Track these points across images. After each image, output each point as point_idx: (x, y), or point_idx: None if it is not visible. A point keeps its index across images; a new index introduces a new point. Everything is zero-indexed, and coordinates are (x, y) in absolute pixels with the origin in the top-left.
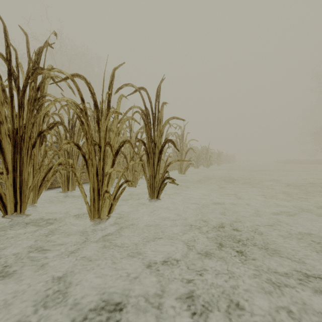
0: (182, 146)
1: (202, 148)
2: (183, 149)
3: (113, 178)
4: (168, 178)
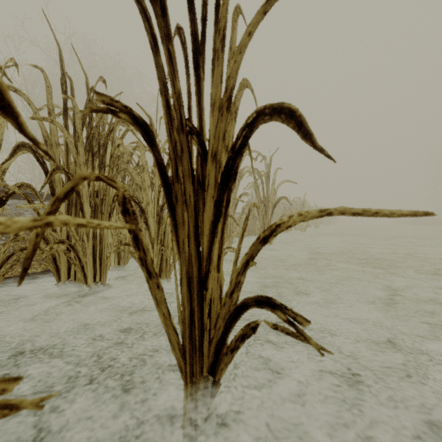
0: (268, 193)
1: (291, 201)
2: (268, 199)
3: (109, 262)
4: (263, 302)
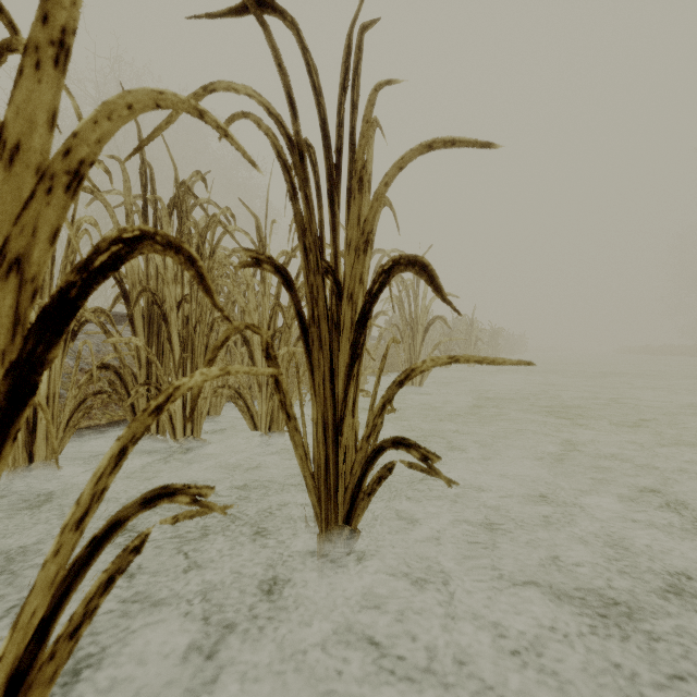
0: (416, 311)
1: (454, 320)
2: (417, 320)
3: (205, 410)
4: (399, 443)
